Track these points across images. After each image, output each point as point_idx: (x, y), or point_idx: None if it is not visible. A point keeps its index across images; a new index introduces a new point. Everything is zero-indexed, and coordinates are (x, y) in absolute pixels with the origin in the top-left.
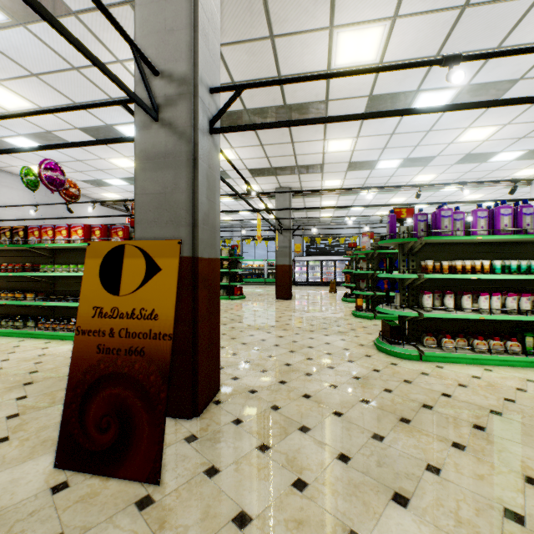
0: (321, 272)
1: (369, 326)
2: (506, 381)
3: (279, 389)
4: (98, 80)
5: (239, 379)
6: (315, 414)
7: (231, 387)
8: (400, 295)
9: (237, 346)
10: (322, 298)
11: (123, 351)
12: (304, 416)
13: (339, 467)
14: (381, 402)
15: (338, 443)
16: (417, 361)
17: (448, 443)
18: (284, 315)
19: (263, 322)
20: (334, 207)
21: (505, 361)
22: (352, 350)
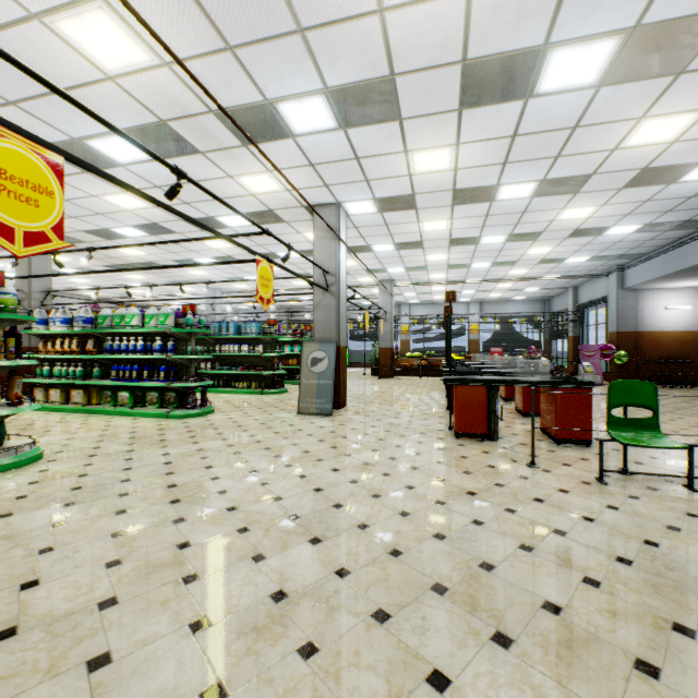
0: None
1: None
2: None
3: None
4: None
5: None
6: None
7: None
8: None
9: None
10: None
11: None
12: None
13: None
14: None
15: None
16: None
17: None
18: None
19: None
20: None
21: None
22: None
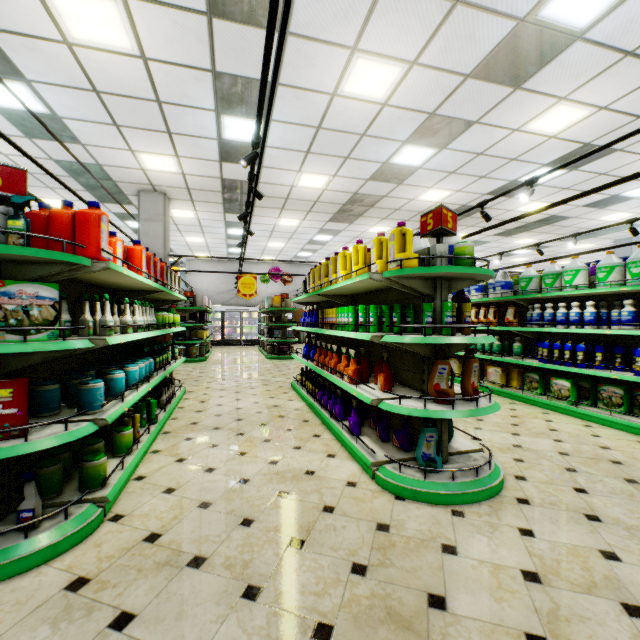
0: None
1: None
2: None
3: None
4: None
5: None
6: None
7: None
8: None
9: None
10: None
11: None
12: None
13: None
14: None
15: None
16: None
17: None
18: None
19: None
20: None
21: None
22: None
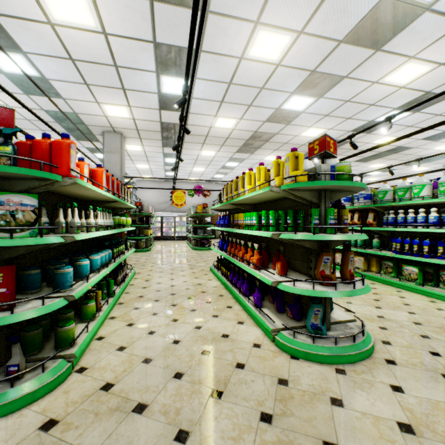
0: None
1: None
2: None
3: None
4: None
5: None
6: None
7: None
8: None
9: None
10: None
11: None
12: None
13: None
14: None
15: None
16: None
17: None
18: None
19: None
20: None
21: None
22: None
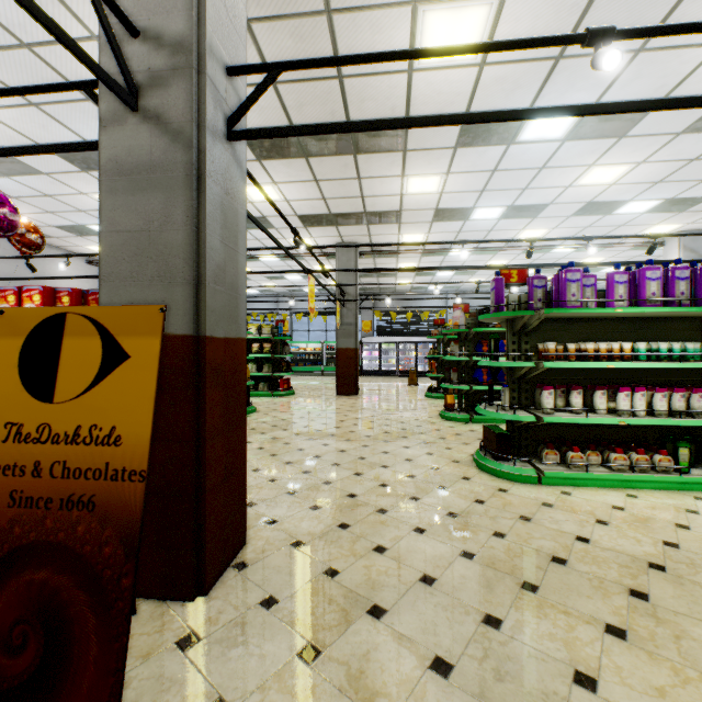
0: (397, 358)
1: (464, 433)
2: (660, 513)
3: (339, 538)
4: (64, 67)
5: (278, 522)
6: (394, 581)
7: (264, 538)
8: (510, 391)
9: (278, 468)
10: (399, 393)
11: (57, 503)
12: (377, 587)
13: (435, 687)
14: (492, 556)
15: (431, 637)
16: (535, 485)
17: (599, 627)
18: (348, 419)
19: (317, 429)
20: (416, 268)
21: (652, 483)
22: (443, 470)
